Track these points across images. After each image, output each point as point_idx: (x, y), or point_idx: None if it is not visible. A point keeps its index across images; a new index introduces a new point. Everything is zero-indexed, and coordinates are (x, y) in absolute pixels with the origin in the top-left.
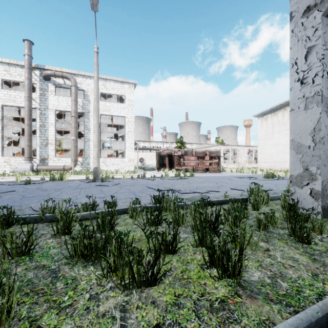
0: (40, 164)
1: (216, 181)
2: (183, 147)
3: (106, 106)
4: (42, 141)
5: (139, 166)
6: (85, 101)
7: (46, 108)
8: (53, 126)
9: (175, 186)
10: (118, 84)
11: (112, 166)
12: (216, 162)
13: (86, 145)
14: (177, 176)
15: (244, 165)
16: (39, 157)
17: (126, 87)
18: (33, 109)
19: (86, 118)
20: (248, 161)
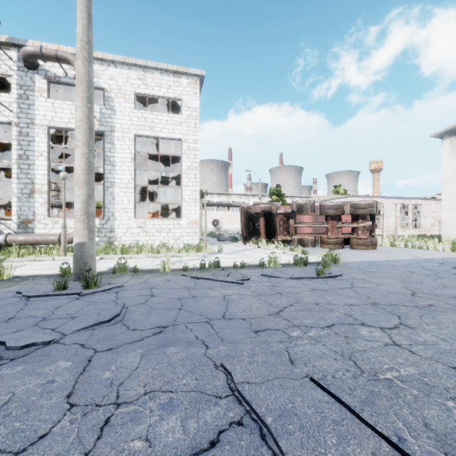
0: (19, 230)
1: (453, 292)
2: (282, 201)
3: (146, 120)
4: (22, 187)
5: (212, 232)
6: (106, 110)
7: (30, 124)
8: (43, 157)
9: (369, 356)
10: (168, 78)
11: (157, 235)
12: (367, 227)
13: (108, 195)
14: (298, 263)
15: (393, 231)
16: (16, 218)
17: (184, 83)
18: (9, 126)
19: (108, 143)
20: (400, 224)
